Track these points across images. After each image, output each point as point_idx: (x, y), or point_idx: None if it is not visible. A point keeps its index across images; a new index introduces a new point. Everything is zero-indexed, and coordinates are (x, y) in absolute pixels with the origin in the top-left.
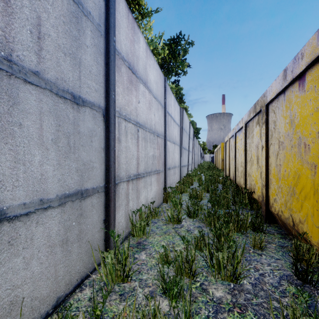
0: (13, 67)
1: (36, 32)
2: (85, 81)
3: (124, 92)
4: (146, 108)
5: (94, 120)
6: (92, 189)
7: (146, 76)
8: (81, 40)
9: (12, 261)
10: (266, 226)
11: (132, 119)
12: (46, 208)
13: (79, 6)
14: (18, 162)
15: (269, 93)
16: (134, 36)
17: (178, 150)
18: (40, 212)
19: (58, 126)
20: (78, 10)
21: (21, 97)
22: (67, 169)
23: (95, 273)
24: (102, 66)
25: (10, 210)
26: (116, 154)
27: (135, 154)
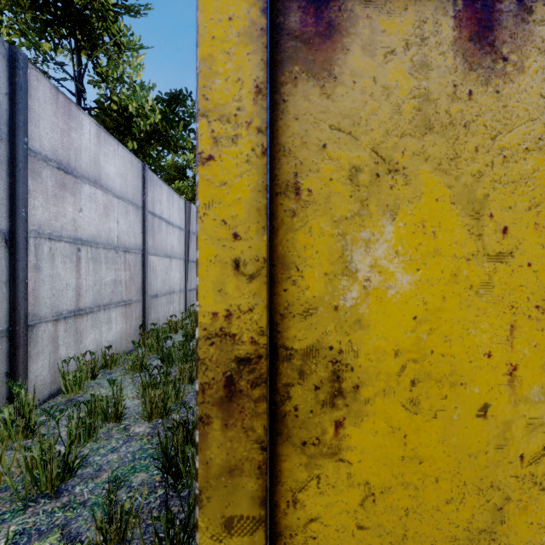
0: None
1: None
2: None
3: (49, 203)
4: (98, 216)
5: None
6: None
7: (97, 170)
8: None
9: None
10: None
11: (65, 236)
12: None
13: None
14: None
15: None
16: (70, 123)
17: (181, 266)
18: None
19: None
20: None
21: None
22: None
23: None
24: (4, 177)
25: None
26: (31, 286)
27: (72, 282)
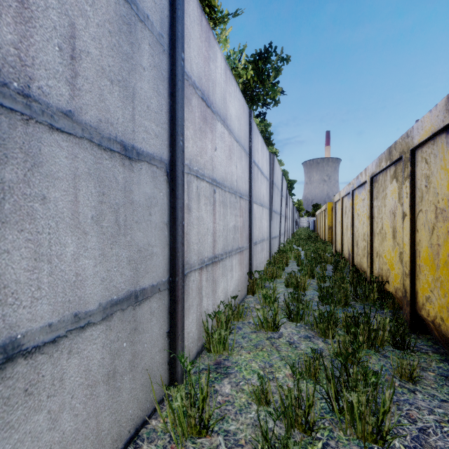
0: (33, 106)
1: (68, 49)
2: (142, 123)
3: (196, 136)
4: (226, 157)
5: (154, 182)
6: (152, 287)
7: (225, 109)
8: (136, 59)
9: (30, 421)
10: (416, 340)
11: (206, 175)
12: (83, 327)
13: (133, 6)
14: (40, 258)
15: (418, 132)
16: (209, 51)
17: (267, 215)
18: (74, 334)
19: (101, 196)
20: (130, 13)
21: (45, 154)
22: (115, 261)
23: (155, 417)
24: (166, 97)
25: (28, 338)
26: (184, 230)
27: (210, 227)
